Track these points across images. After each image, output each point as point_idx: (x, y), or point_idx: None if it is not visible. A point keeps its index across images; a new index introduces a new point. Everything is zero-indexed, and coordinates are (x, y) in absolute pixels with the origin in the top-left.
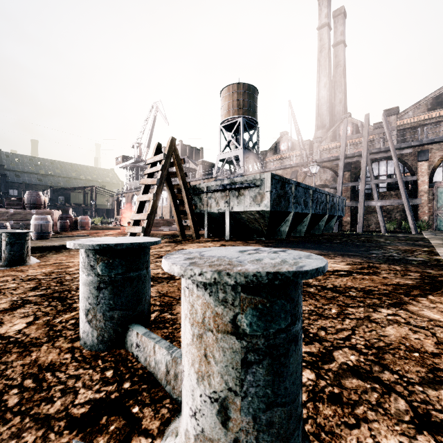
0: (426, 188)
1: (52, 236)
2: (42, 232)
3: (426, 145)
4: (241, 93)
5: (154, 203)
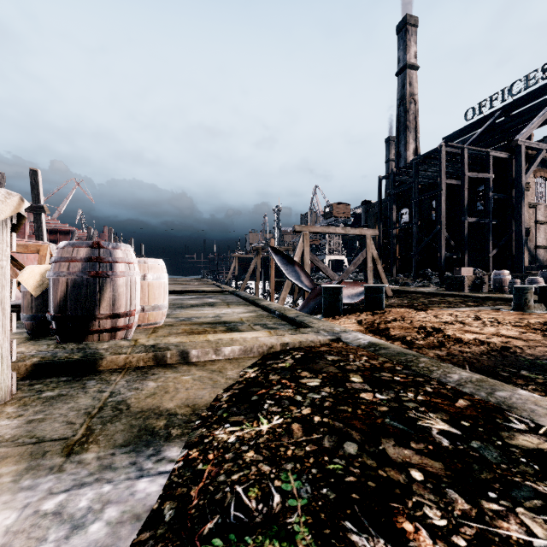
0: None
1: None
2: None
3: None
4: None
5: None
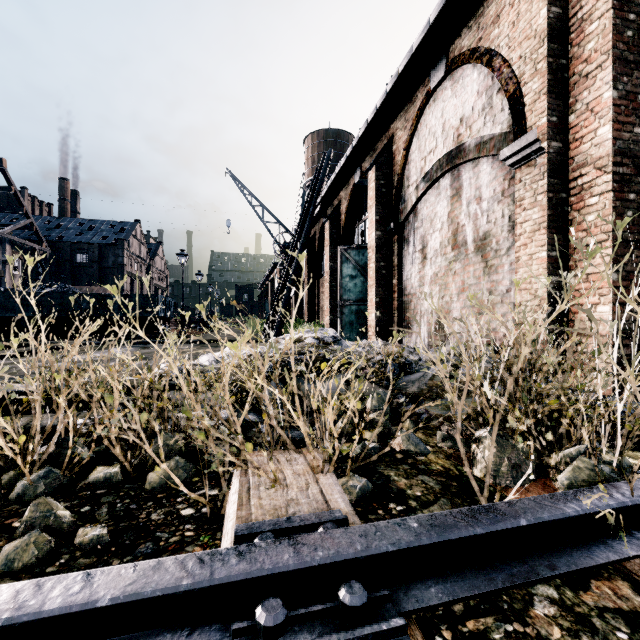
0: (328, 267)
1: None
2: None
3: (337, 192)
4: (316, 144)
5: None
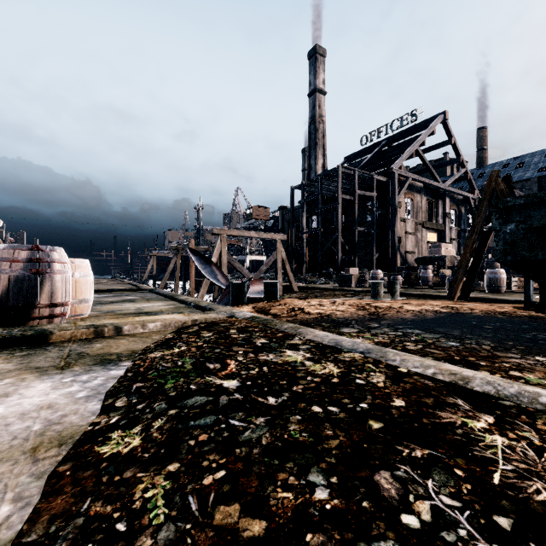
0: None
1: (516, 291)
2: (490, 285)
3: None
4: None
5: (463, 257)
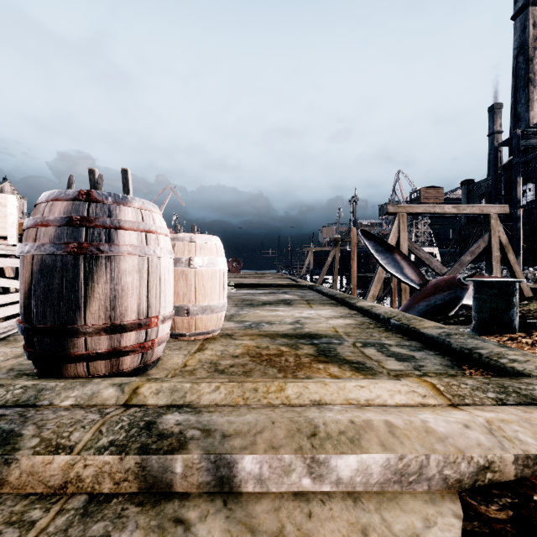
0: None
1: None
2: None
3: None
4: None
5: None
